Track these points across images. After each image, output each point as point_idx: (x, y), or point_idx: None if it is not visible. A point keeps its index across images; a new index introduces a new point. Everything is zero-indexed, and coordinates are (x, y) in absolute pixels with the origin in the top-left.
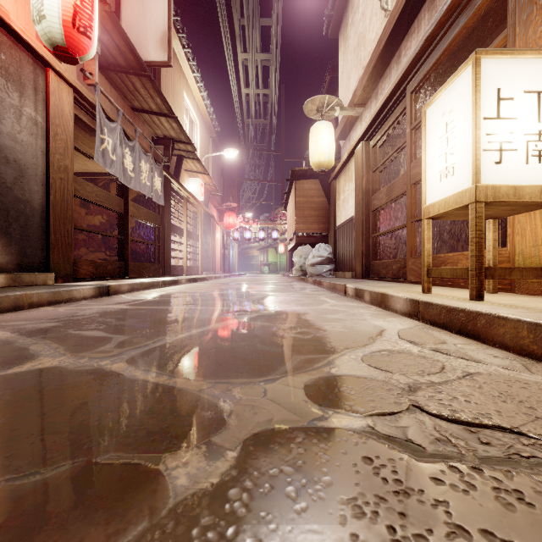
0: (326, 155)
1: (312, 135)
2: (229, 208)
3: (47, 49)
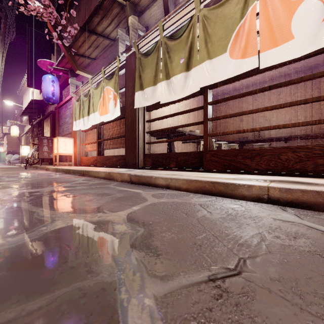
0: (16, 134)
1: (11, 128)
2: None
3: None
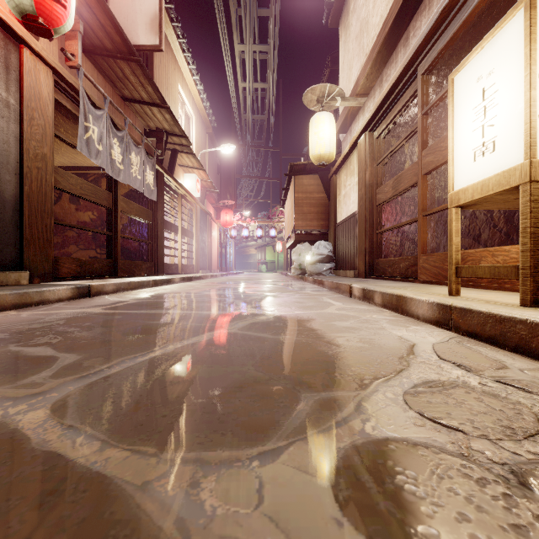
0: (327, 147)
1: (312, 127)
2: (226, 206)
3: (21, 24)
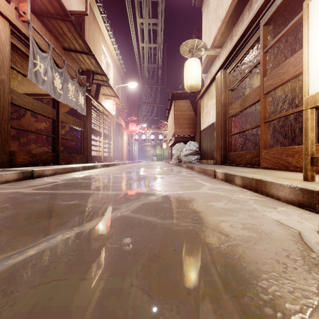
0: (195, 80)
1: (185, 68)
2: (132, 120)
3: None
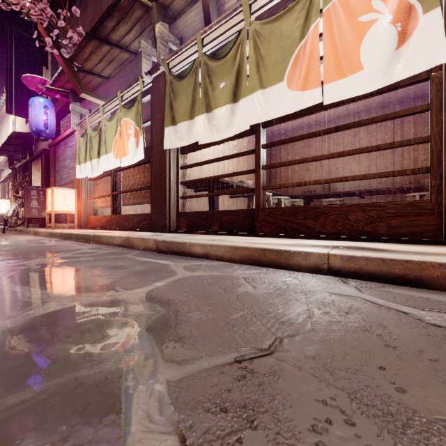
0: None
1: None
2: None
3: None
